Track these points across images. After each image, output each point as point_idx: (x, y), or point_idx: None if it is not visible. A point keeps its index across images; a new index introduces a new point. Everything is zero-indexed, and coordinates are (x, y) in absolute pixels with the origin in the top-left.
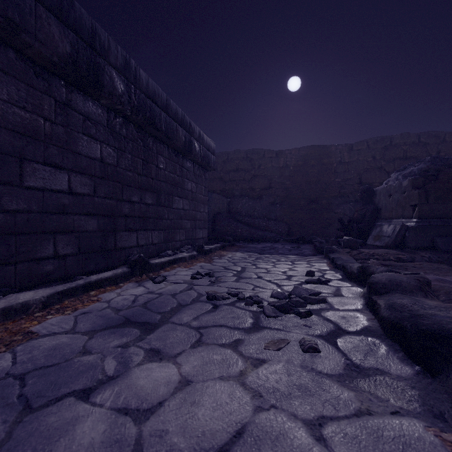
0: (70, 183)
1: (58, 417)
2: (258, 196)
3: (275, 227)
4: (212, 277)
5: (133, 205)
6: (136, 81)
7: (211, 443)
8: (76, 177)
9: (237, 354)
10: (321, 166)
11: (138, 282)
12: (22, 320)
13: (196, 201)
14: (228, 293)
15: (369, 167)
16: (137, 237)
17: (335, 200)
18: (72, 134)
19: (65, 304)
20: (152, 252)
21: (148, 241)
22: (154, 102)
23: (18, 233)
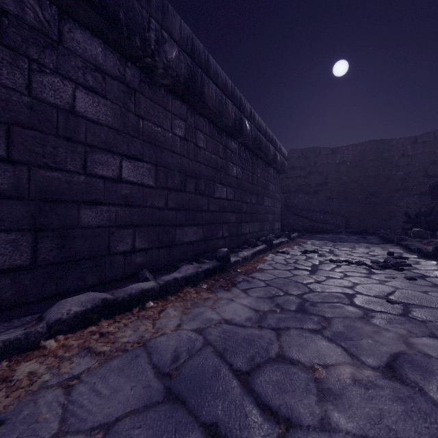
0: (226, 193)
1: (318, 286)
2: (313, 191)
3: (333, 220)
4: (315, 254)
5: (247, 204)
6: (254, 122)
7: (384, 292)
8: (228, 189)
9: (372, 279)
10: (381, 160)
11: (273, 254)
12: (249, 263)
13: (275, 199)
14: (339, 260)
15: (436, 159)
16: (249, 227)
17: (396, 194)
18: (227, 163)
19: (255, 259)
20: (254, 238)
21: (253, 230)
22: (260, 132)
23: (213, 223)
